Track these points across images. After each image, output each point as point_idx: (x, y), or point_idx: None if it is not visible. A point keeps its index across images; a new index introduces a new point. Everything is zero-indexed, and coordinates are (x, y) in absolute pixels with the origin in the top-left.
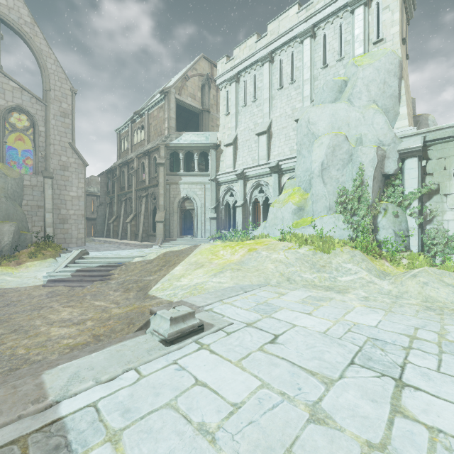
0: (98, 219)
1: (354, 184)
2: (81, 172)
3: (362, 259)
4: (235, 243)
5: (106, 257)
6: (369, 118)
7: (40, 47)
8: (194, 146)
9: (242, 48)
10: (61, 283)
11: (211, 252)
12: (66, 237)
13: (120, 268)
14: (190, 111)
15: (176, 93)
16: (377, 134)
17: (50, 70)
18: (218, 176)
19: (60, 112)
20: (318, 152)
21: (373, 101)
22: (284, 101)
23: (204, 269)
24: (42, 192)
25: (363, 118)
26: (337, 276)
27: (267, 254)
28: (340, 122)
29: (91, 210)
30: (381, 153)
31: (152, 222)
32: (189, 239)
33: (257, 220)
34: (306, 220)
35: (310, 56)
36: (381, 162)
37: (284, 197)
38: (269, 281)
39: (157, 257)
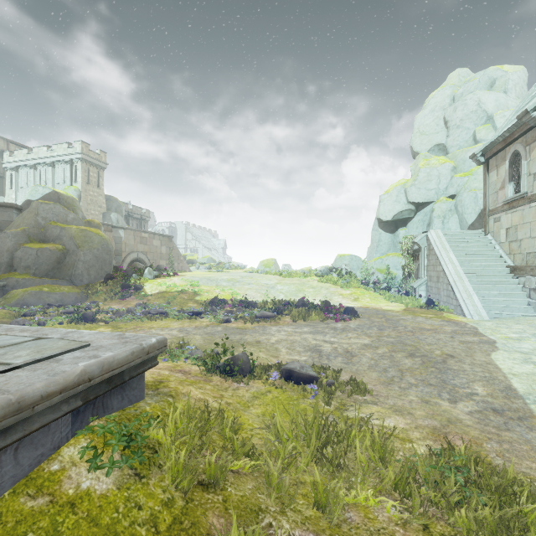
0: None
1: None
2: None
3: None
4: None
5: None
6: None
7: None
8: None
9: (20, 152)
10: None
11: None
12: None
13: None
14: None
15: None
16: None
17: None
18: None
19: None
20: None
21: None
22: None
23: None
24: None
25: None
26: None
27: None
28: None
29: None
30: None
31: None
32: None
33: None
34: None
35: (52, 176)
36: None
37: None
38: None
39: None
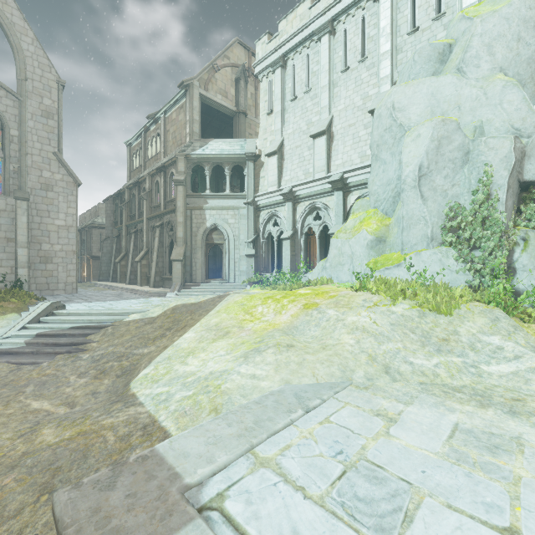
0: (104, 257)
1: (474, 198)
2: (72, 192)
3: (513, 327)
4: (281, 293)
5: (87, 312)
6: (496, 95)
7: (12, 20)
8: (225, 157)
9: (290, 19)
10: (4, 357)
11: (243, 309)
12: (49, 282)
13: (103, 331)
14: (222, 118)
15: (201, 87)
16: (509, 118)
17: (26, 52)
18: (257, 198)
19: (41, 110)
20: (413, 149)
21: (499, 68)
22: (350, 88)
23: (229, 341)
24: (13, 219)
25: (484, 95)
26: (478, 362)
27: (338, 314)
28: (445, 104)
29: (98, 246)
30: (520, 148)
31: (168, 261)
32: (218, 284)
33: (310, 258)
34: (390, 258)
35: (391, 17)
36: (519, 163)
37: (354, 224)
38: (350, 374)
39: (163, 314)
